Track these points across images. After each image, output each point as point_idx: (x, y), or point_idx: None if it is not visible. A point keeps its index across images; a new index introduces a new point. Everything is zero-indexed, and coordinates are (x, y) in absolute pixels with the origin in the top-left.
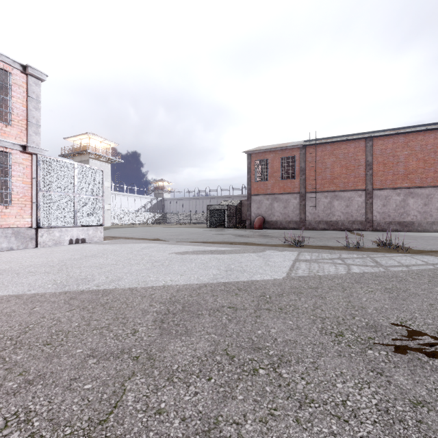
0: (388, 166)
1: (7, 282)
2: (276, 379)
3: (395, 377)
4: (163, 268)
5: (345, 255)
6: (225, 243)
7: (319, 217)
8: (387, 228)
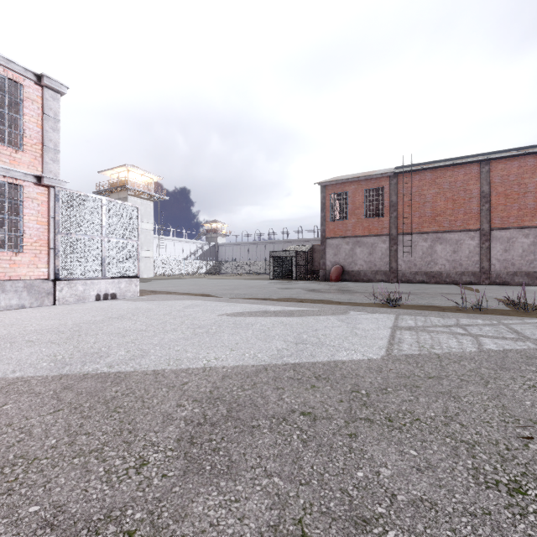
0: (511, 198)
1: None
2: None
3: None
4: (208, 338)
5: (465, 320)
6: (293, 301)
7: (416, 267)
8: (509, 280)
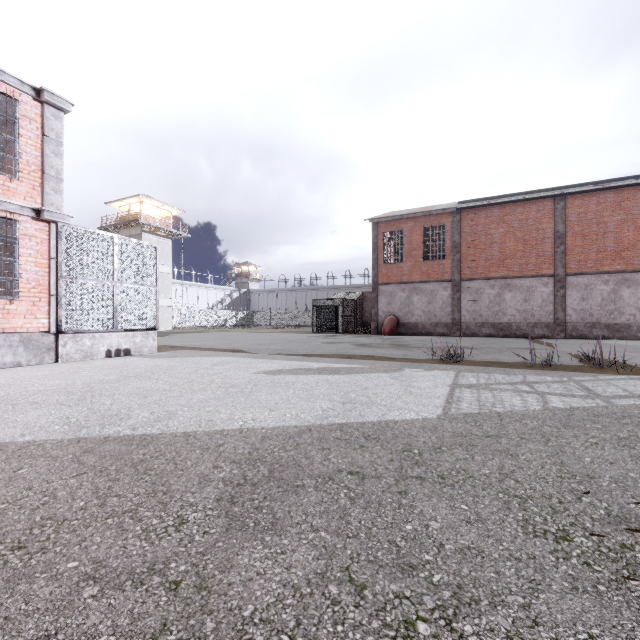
0: (589, 239)
1: None
2: None
3: None
4: (243, 398)
5: (533, 377)
6: (340, 357)
7: (483, 318)
8: (587, 333)
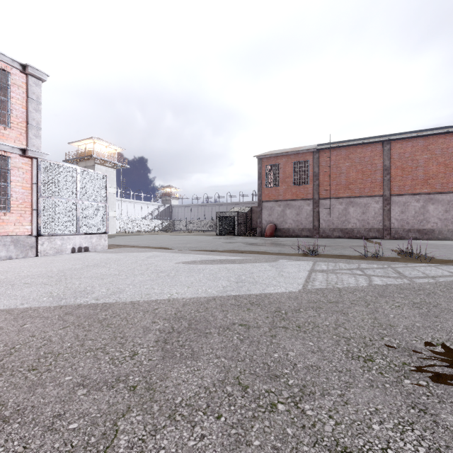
0: (406, 171)
1: (0, 294)
2: (299, 417)
3: (442, 416)
4: (169, 279)
5: (365, 265)
6: (235, 252)
7: (334, 225)
8: (405, 236)
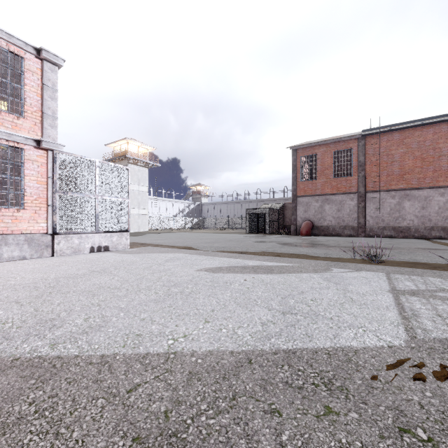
0: None
1: None
2: None
3: None
4: (181, 301)
5: None
6: (270, 255)
7: (384, 222)
8: None
